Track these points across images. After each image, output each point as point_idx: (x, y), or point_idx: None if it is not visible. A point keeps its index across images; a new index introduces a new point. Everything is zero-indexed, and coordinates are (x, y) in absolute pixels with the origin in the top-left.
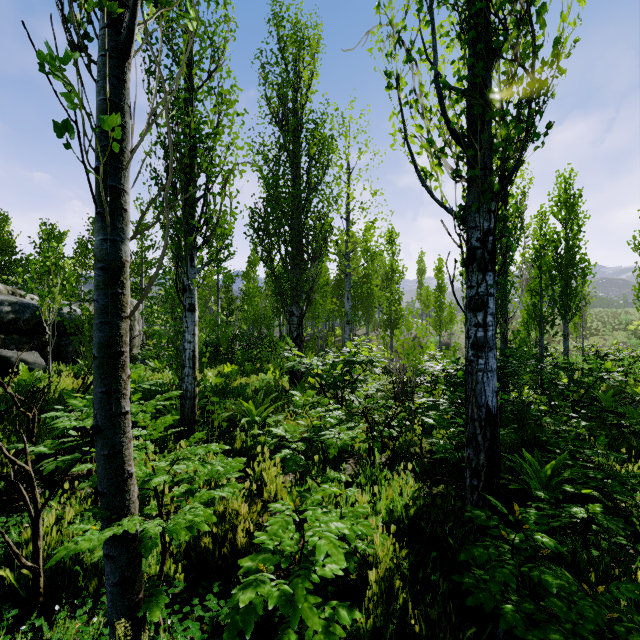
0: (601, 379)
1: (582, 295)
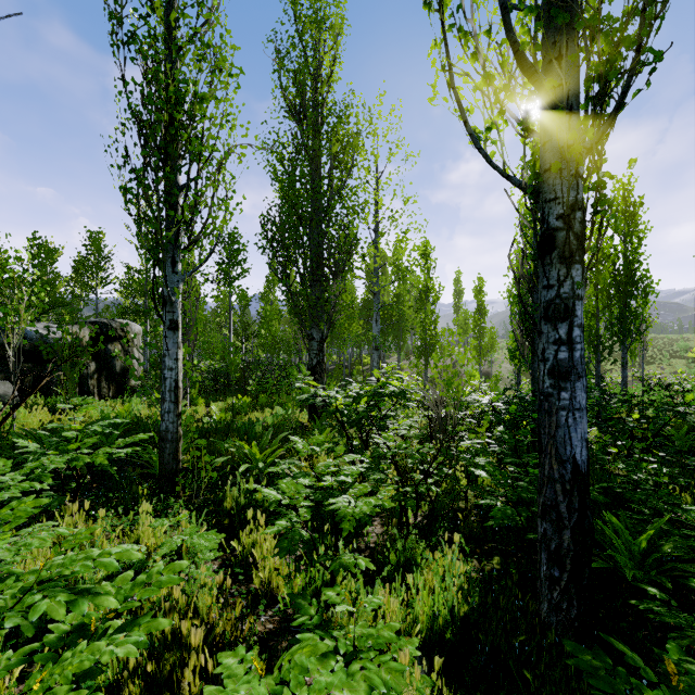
0: (680, 415)
1: (643, 317)
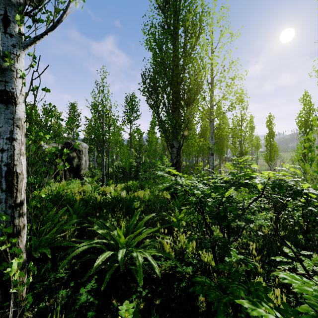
0: None
1: None
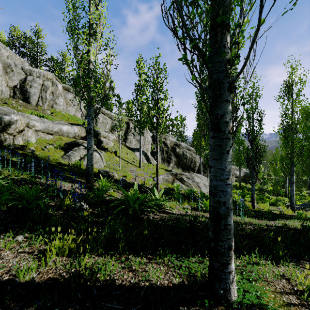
0: None
1: None
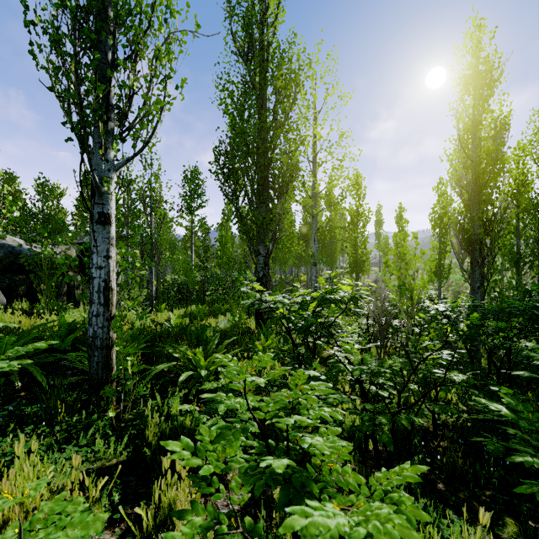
0: None
1: None
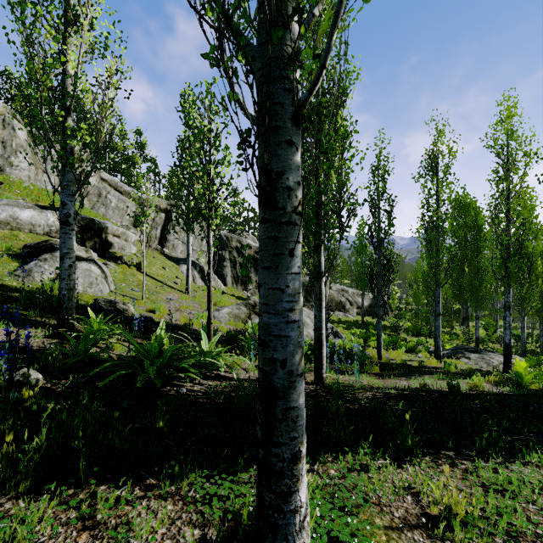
0: None
1: None
